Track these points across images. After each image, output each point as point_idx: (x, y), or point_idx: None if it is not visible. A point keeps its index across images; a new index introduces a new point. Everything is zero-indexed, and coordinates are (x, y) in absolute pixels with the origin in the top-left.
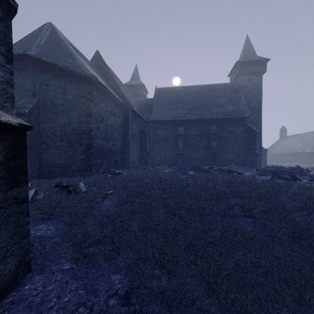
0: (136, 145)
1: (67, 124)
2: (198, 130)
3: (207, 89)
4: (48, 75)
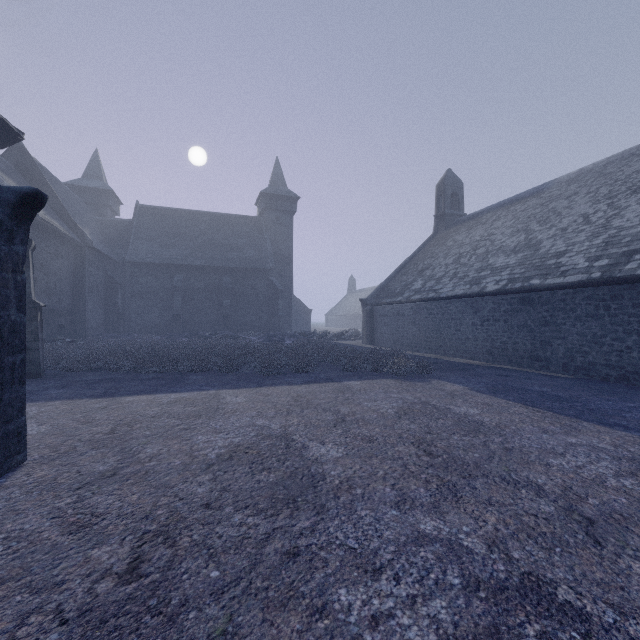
0: (97, 301)
1: None
2: (206, 281)
3: (222, 221)
4: None
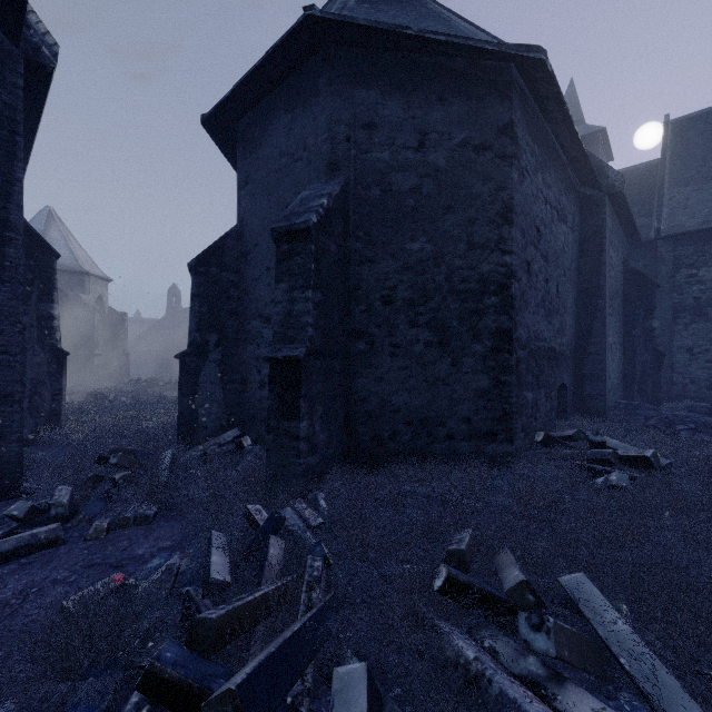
0: (616, 327)
1: (430, 260)
2: None
3: None
4: (373, 90)
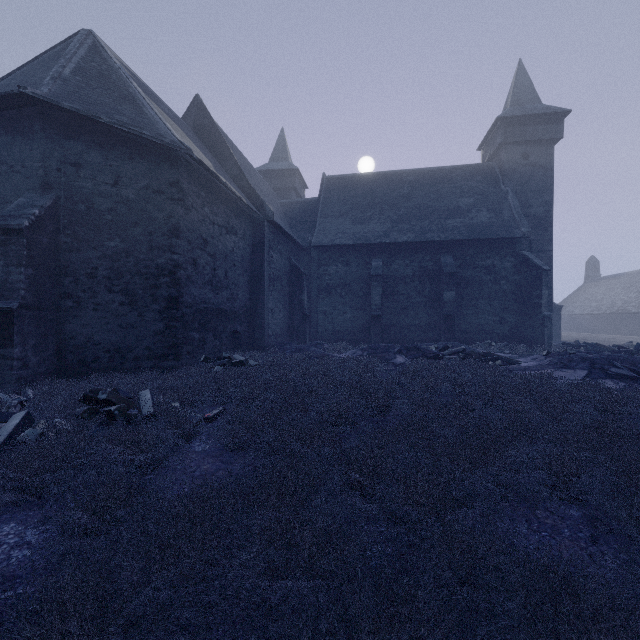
0: (280, 298)
1: (123, 253)
2: (414, 265)
3: (433, 178)
4: (80, 142)
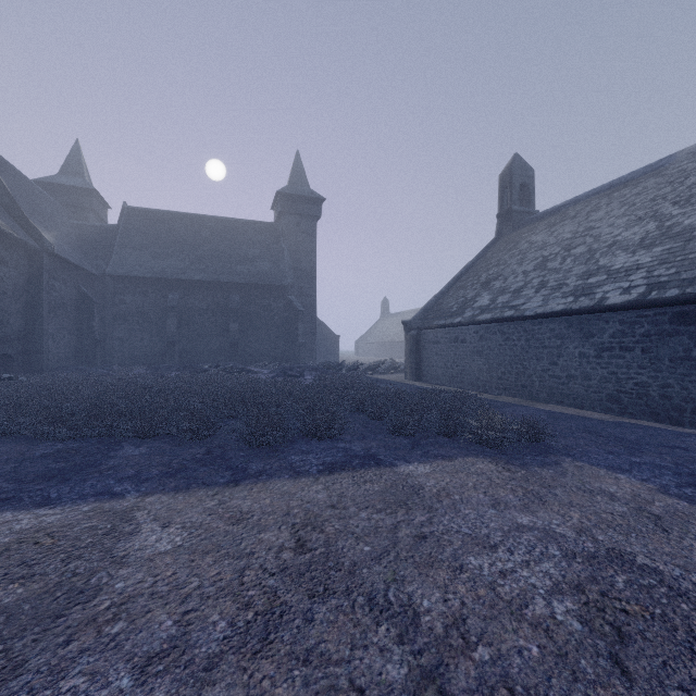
0: (65, 324)
1: None
2: (208, 300)
3: (230, 227)
4: None
